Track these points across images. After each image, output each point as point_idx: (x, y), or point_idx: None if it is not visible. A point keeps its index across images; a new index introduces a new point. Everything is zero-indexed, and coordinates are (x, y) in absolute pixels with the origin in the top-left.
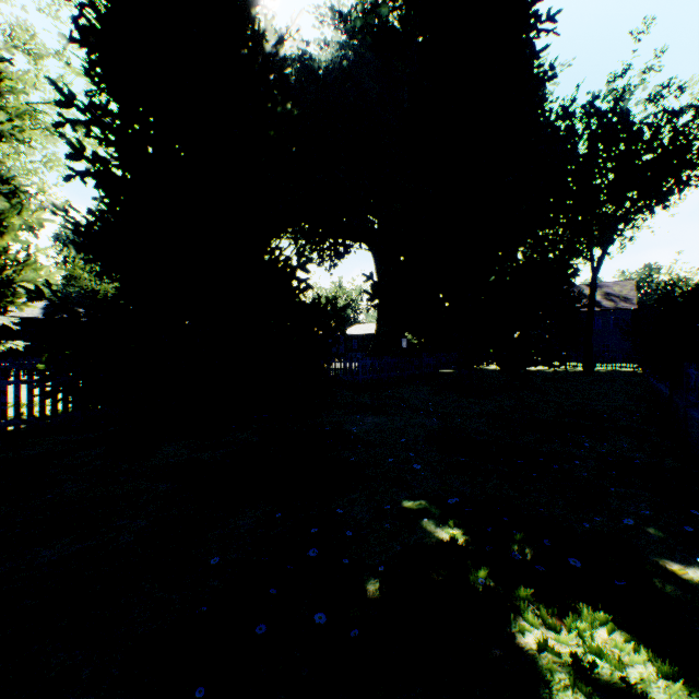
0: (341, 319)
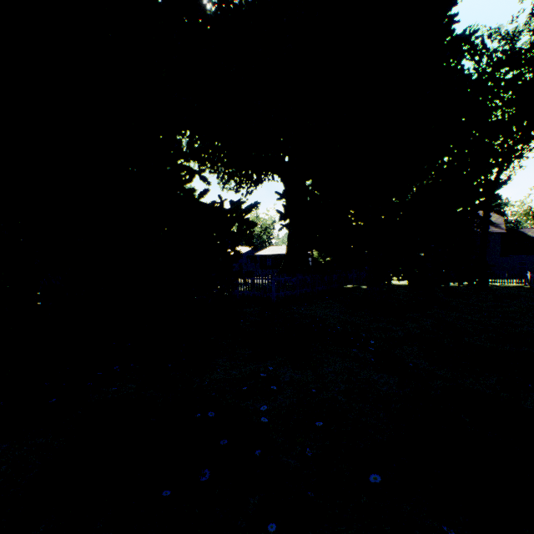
0: (246, 223)
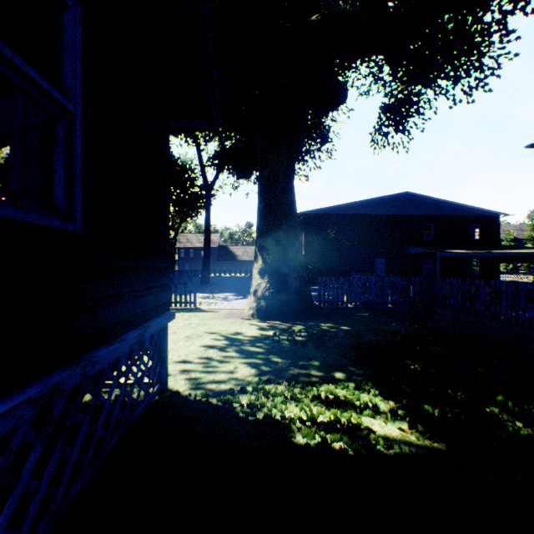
0: None
